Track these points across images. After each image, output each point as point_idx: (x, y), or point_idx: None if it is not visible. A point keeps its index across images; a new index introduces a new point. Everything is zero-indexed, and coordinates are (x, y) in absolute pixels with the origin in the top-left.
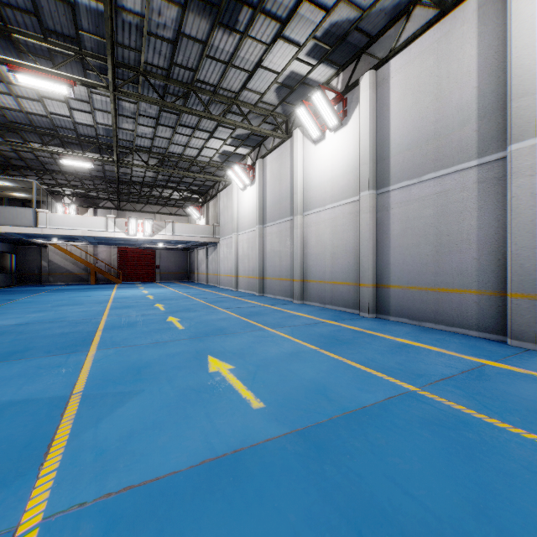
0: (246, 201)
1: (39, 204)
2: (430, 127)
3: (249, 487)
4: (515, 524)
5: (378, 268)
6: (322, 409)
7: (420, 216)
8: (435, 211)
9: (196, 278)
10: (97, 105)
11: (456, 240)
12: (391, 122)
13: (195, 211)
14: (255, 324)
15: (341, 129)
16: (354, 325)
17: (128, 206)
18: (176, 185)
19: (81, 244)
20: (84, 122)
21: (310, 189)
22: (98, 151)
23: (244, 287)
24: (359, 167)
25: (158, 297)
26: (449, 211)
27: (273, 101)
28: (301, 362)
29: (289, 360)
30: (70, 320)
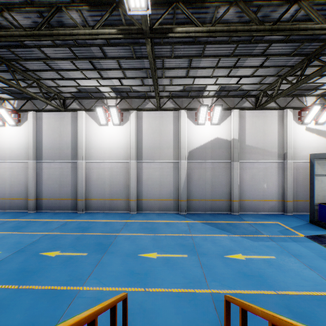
0: None
1: None
2: (57, 144)
3: (10, 261)
4: (58, 244)
5: (37, 192)
6: (22, 246)
7: (54, 174)
8: (59, 173)
9: None
10: None
11: (66, 183)
12: (43, 136)
13: None
14: None
15: (17, 127)
16: (26, 219)
17: None
18: None
19: None
20: None
21: None
22: None
23: None
24: (28, 149)
25: None
26: (63, 174)
27: None
28: (8, 238)
29: (2, 240)
30: None
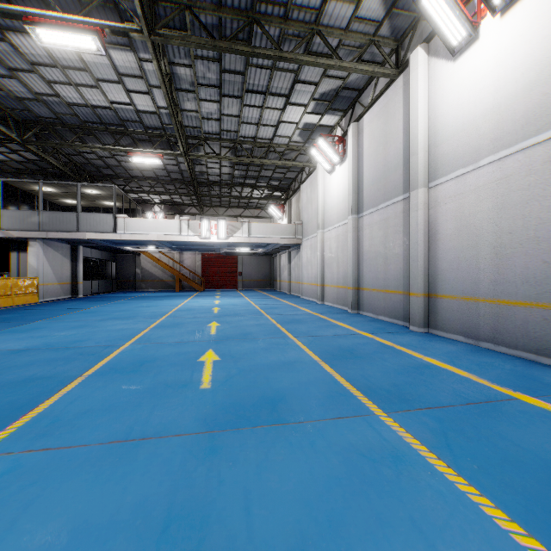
0: (334, 187)
1: (134, 214)
2: None
3: None
4: None
5: None
6: None
7: None
8: None
9: (278, 286)
10: (152, 80)
11: None
12: None
13: (276, 210)
14: (347, 388)
15: None
16: None
17: (211, 211)
18: (255, 181)
19: (166, 251)
20: (146, 110)
21: (444, 140)
22: (169, 147)
23: (332, 299)
24: None
25: (223, 310)
26: None
27: (375, 13)
28: None
29: None
30: (80, 347)
